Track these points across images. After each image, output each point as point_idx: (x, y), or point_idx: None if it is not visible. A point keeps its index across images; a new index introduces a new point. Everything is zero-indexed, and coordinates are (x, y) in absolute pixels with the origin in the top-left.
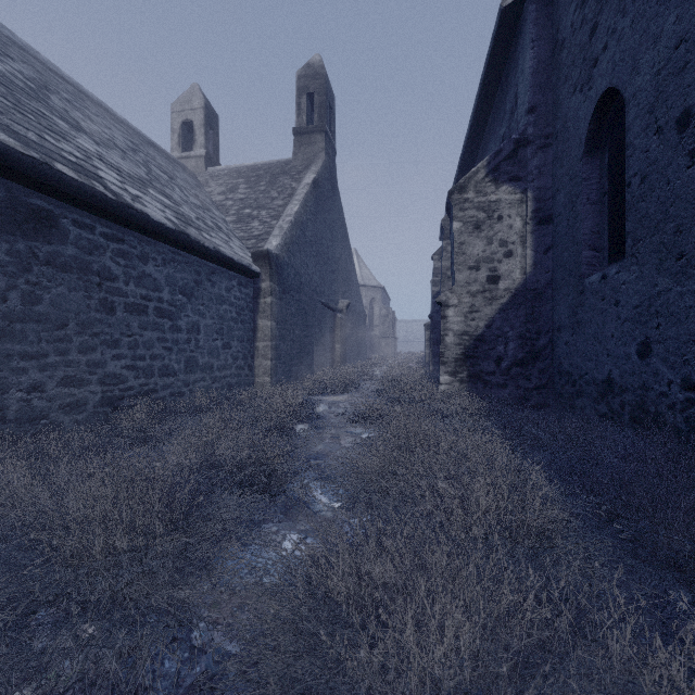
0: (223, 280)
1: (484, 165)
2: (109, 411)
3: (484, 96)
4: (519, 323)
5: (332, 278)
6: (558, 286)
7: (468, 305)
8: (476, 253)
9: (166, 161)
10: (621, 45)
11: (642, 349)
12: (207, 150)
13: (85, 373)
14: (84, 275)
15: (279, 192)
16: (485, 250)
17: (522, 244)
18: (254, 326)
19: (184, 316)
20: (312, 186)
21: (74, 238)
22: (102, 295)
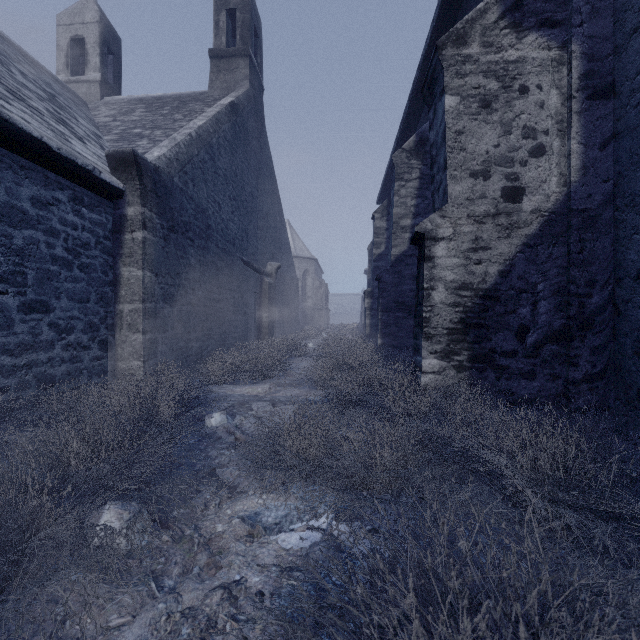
0: (23, 182)
1: None
2: None
3: None
4: (556, 267)
5: (259, 235)
6: (639, 198)
7: (470, 238)
8: (483, 149)
9: (18, 54)
10: None
11: None
12: (105, 76)
13: None
14: None
15: (185, 115)
16: (500, 143)
17: (561, 135)
18: (115, 277)
19: None
20: (228, 108)
21: None
22: None
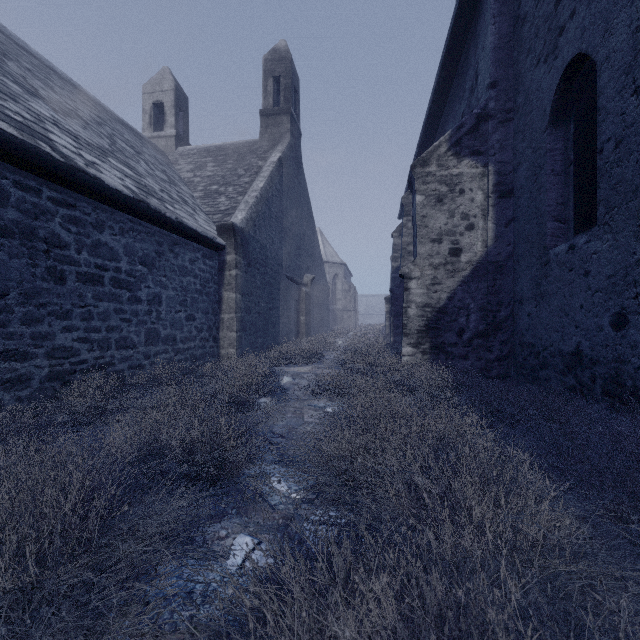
0: (186, 252)
1: (446, 139)
2: (58, 386)
3: (444, 76)
4: (481, 295)
5: (297, 254)
6: (520, 258)
7: (430, 277)
8: (438, 226)
9: (135, 138)
10: (592, 8)
11: (617, 320)
12: (178, 130)
13: (29, 346)
14: (28, 241)
15: (246, 170)
16: (448, 223)
17: (484, 218)
18: (219, 298)
19: (144, 287)
20: (277, 164)
21: (16, 201)
22: (50, 264)
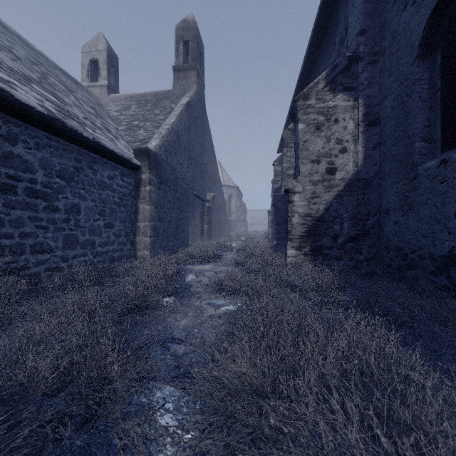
0: (105, 169)
1: (324, 77)
2: None
3: (317, 35)
4: (352, 206)
5: (202, 177)
6: (386, 175)
7: (310, 192)
8: (317, 149)
9: (71, 82)
10: None
11: None
12: (109, 81)
13: None
14: None
15: (161, 110)
16: (325, 147)
17: (354, 142)
18: (136, 209)
19: (62, 198)
20: (186, 106)
21: None
22: None
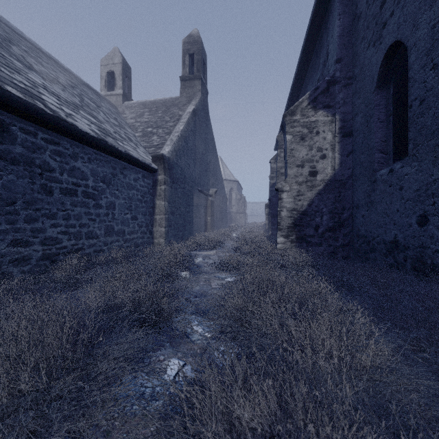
0: (131, 174)
1: (307, 97)
2: (48, 263)
3: (305, 54)
4: (330, 202)
5: (205, 174)
6: (357, 178)
7: (296, 191)
8: (301, 156)
9: (96, 96)
10: (404, 10)
11: (421, 219)
12: (124, 90)
13: (29, 236)
14: (28, 167)
15: (171, 117)
16: (308, 154)
17: (332, 150)
18: (153, 205)
19: (104, 197)
20: (192, 113)
21: (21, 140)
22: (43, 182)
